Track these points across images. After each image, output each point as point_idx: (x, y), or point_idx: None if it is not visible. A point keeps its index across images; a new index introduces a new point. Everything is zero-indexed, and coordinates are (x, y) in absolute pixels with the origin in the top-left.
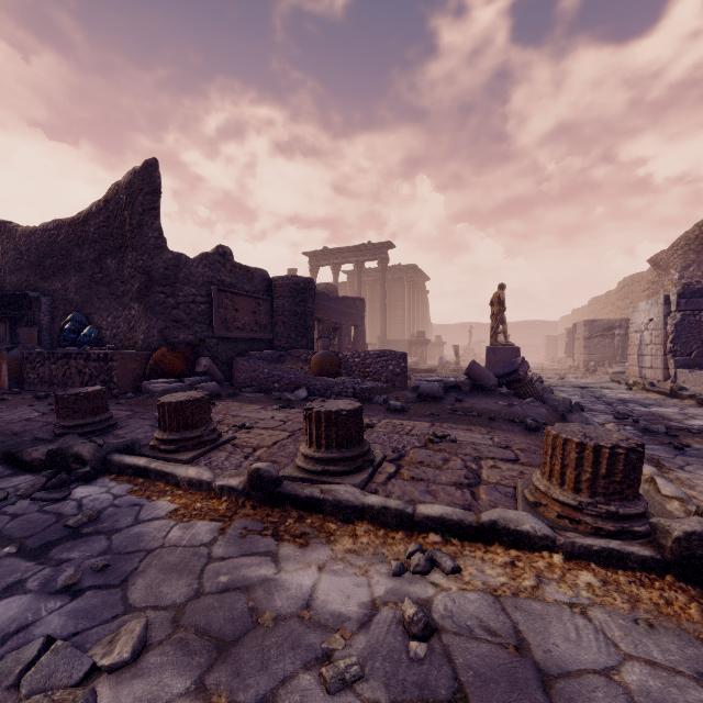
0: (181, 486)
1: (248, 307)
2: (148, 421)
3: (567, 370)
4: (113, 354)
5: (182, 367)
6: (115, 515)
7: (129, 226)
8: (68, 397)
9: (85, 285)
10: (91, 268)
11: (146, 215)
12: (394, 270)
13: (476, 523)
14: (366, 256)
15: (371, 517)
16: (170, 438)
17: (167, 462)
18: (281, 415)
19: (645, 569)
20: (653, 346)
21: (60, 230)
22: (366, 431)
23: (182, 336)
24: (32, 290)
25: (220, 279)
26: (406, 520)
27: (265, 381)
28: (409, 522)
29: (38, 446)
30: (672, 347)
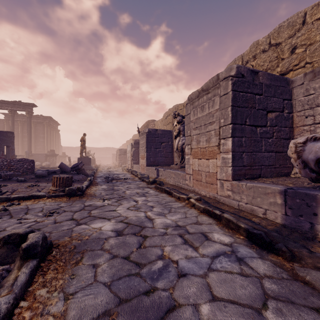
0: None
1: None
2: None
3: (114, 166)
4: None
5: None
6: None
7: None
8: None
9: None
10: None
11: None
12: (38, 118)
13: (28, 196)
14: (18, 108)
15: None
16: None
17: None
18: None
19: (62, 196)
20: (130, 158)
21: None
22: (2, 187)
23: None
24: None
25: None
26: (8, 199)
27: None
28: (9, 199)
29: None
30: (132, 158)
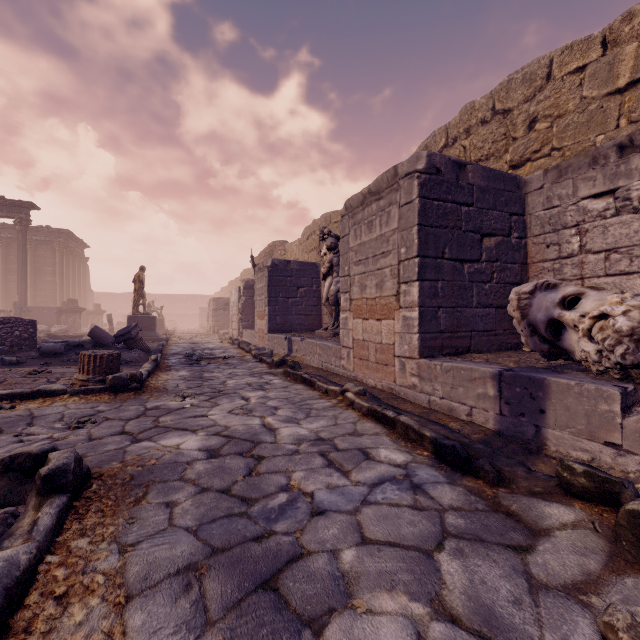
0: None
1: None
2: None
3: (204, 333)
4: None
5: None
6: None
7: None
8: None
9: None
10: None
11: None
12: (42, 232)
13: (30, 391)
14: None
15: None
16: None
17: None
18: None
19: (100, 392)
20: (235, 316)
21: None
22: None
23: None
24: None
25: None
26: None
27: None
28: None
29: None
30: (241, 317)
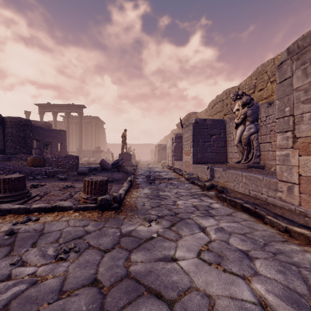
0: None
1: None
2: None
3: (153, 162)
4: None
5: None
6: None
7: None
8: None
9: None
10: None
11: None
12: (88, 118)
13: (50, 206)
14: (71, 110)
15: (14, 212)
16: None
17: None
18: None
19: (93, 209)
20: (170, 153)
21: None
22: (39, 187)
23: None
24: None
25: None
26: (27, 210)
27: None
28: (28, 211)
29: None
30: (173, 154)
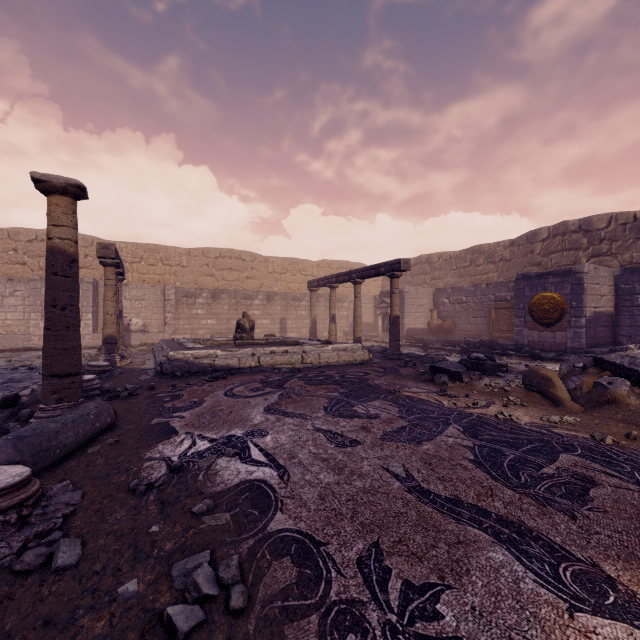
0: None
1: None
2: None
3: None
4: None
5: None
6: None
7: None
8: None
9: None
10: None
11: None
12: None
13: None
14: None
15: None
16: None
17: None
18: None
19: None
20: None
21: None
22: None
23: None
24: None
25: None
26: None
27: None
28: None
29: None
30: None
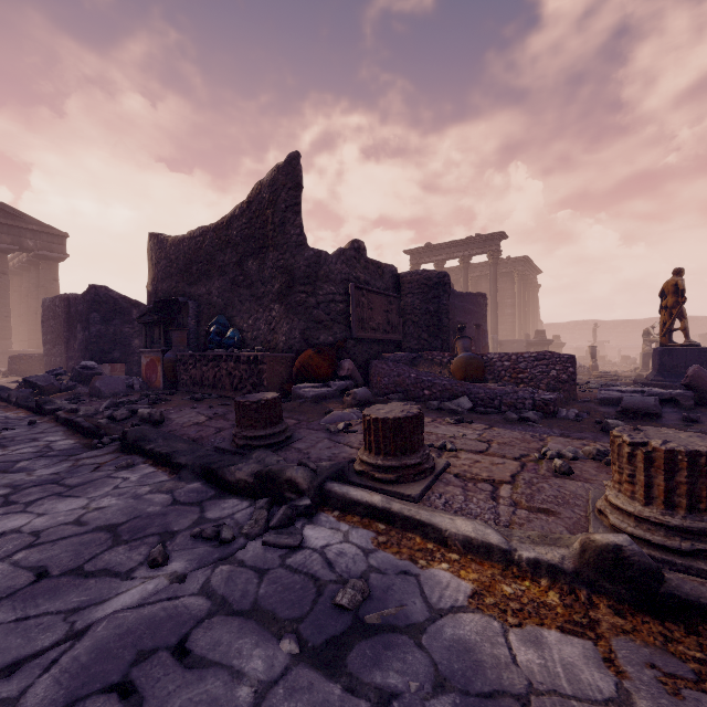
0: (450, 545)
1: (381, 305)
2: (321, 433)
3: None
4: (263, 356)
5: (328, 370)
6: (391, 591)
7: (271, 225)
8: (250, 404)
9: (227, 288)
10: (233, 271)
11: (289, 212)
12: (502, 264)
13: None
14: (474, 250)
15: None
16: (387, 465)
17: (407, 503)
18: (470, 433)
19: None
20: None
21: (206, 236)
22: None
23: (323, 337)
24: (180, 296)
25: (355, 276)
26: None
27: (412, 387)
28: None
29: (239, 464)
30: None
